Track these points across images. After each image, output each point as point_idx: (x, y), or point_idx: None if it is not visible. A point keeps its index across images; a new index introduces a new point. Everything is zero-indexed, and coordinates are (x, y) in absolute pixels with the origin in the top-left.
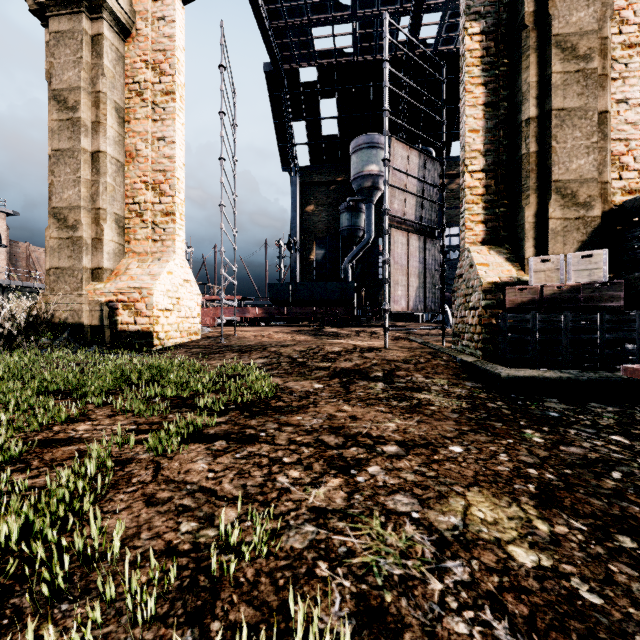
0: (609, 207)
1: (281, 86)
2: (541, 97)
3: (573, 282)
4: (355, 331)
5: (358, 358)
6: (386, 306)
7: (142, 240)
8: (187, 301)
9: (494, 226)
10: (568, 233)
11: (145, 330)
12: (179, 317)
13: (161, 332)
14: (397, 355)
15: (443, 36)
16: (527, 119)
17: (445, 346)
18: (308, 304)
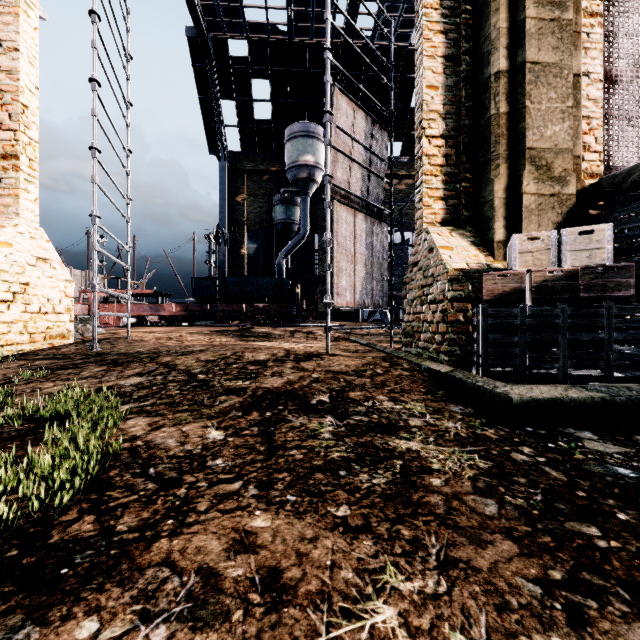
0: (581, 186)
1: (207, 56)
2: (512, 48)
3: (569, 266)
4: (289, 331)
5: (292, 371)
6: (328, 299)
7: None
8: (44, 289)
9: (455, 204)
10: (543, 212)
11: None
12: (27, 312)
13: None
14: (345, 364)
15: (379, 30)
16: (497, 72)
17: (394, 348)
18: (238, 301)
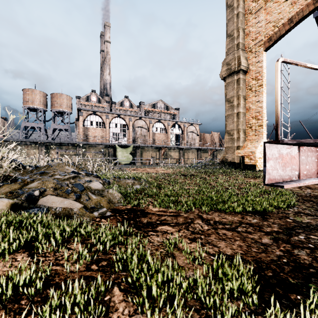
0: None
1: None
2: None
3: None
4: None
5: None
6: None
7: (251, 135)
8: None
9: None
10: None
11: (253, 164)
12: None
13: (258, 165)
14: None
15: None
16: None
17: None
18: None
